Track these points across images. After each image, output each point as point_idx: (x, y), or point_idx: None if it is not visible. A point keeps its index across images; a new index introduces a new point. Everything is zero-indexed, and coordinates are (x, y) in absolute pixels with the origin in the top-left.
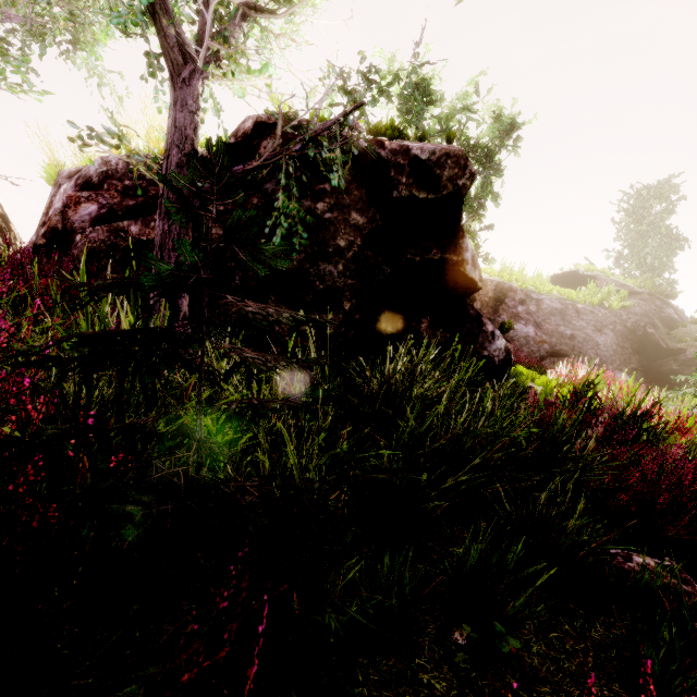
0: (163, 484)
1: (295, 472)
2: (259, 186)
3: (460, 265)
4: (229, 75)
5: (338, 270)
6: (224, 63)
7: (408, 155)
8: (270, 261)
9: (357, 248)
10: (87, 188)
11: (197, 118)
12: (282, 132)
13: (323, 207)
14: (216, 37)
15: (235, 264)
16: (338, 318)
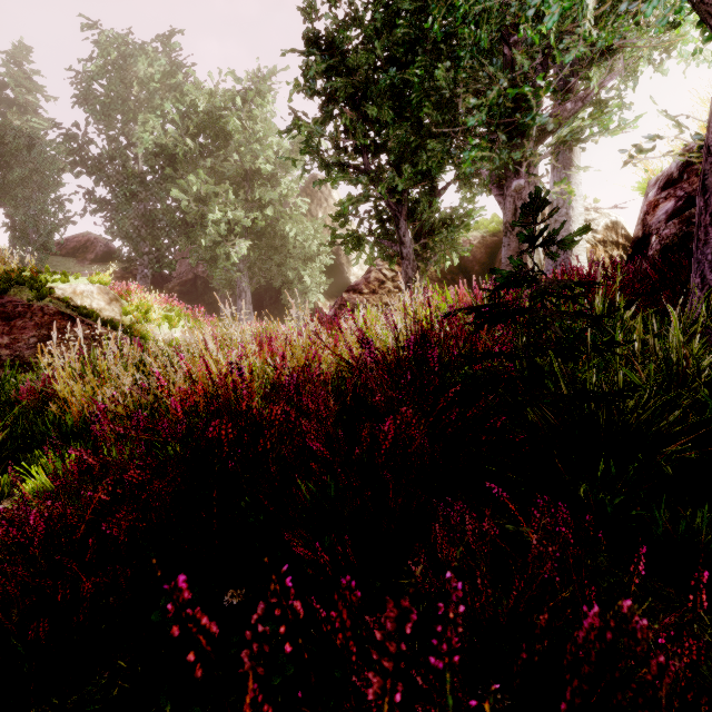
0: (491, 372)
1: (563, 384)
2: None
3: None
4: None
5: None
6: None
7: None
8: (568, 247)
9: None
10: (667, 188)
11: None
12: None
13: None
14: None
15: None
16: None
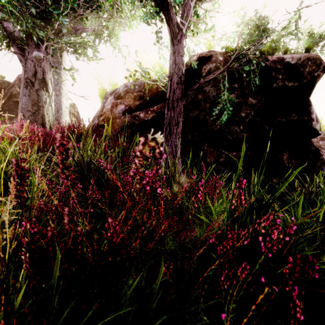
0: None
1: None
2: (201, 89)
3: (308, 122)
4: (195, 34)
5: (239, 129)
6: (191, 29)
7: (283, 62)
8: None
9: (251, 117)
10: (119, 98)
11: (183, 58)
12: (214, 60)
13: (234, 96)
14: (193, 16)
15: (189, 129)
16: (238, 154)
